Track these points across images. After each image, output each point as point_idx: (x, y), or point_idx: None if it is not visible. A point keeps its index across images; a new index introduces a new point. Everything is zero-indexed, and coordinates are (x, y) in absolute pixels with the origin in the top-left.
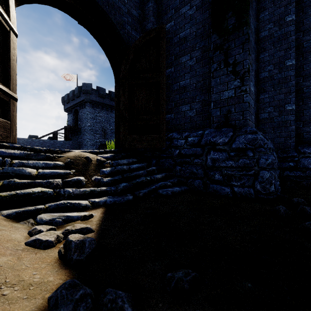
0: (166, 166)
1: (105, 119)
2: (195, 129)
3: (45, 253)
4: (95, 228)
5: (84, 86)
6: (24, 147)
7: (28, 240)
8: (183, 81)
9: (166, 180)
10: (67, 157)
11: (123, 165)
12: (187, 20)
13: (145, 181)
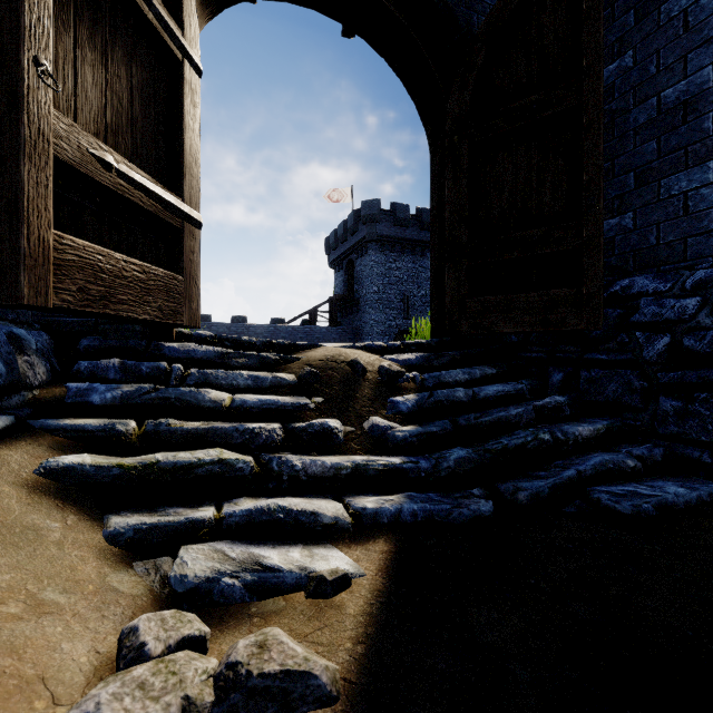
0: (610, 395)
1: (409, 274)
2: None
3: None
4: (347, 667)
5: (365, 208)
6: (220, 339)
7: None
8: (678, 83)
9: (613, 446)
10: (307, 361)
11: (455, 386)
12: None
13: (532, 448)
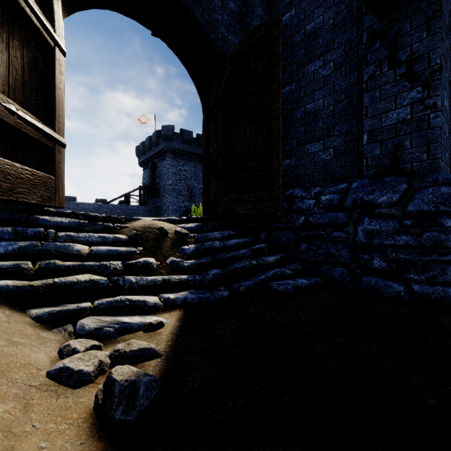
0: (283, 243)
1: (192, 174)
2: (332, 181)
3: (73, 398)
4: (165, 348)
5: (164, 130)
6: (76, 214)
7: (51, 369)
8: (311, 103)
9: (283, 266)
10: (133, 227)
11: (215, 240)
12: (319, 1)
13: (248, 268)
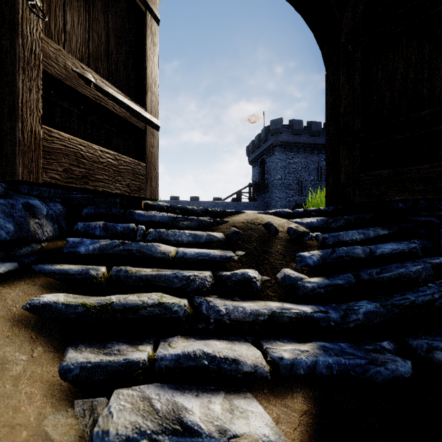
0: None
1: (302, 166)
2: None
3: None
4: None
5: (272, 125)
6: (173, 208)
7: None
8: None
9: None
10: (233, 223)
11: (351, 244)
12: None
13: (440, 305)
